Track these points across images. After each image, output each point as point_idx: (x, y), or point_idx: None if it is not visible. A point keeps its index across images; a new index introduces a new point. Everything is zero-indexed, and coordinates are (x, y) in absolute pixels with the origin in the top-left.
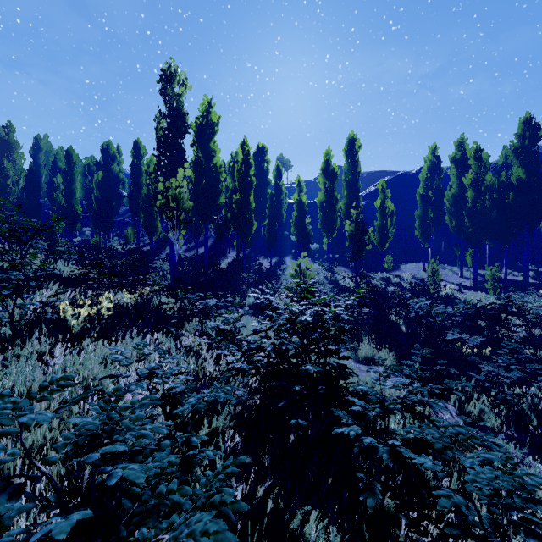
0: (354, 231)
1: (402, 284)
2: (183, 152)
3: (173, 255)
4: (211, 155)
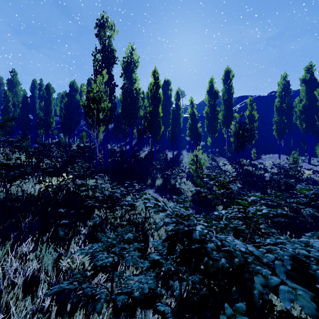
0: (238, 130)
1: (267, 169)
2: (112, 77)
3: (105, 149)
4: (133, 82)
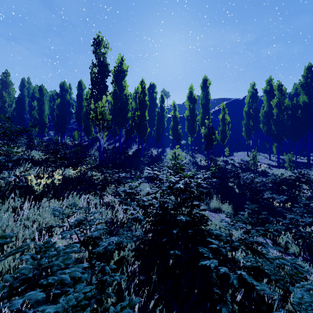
0: (207, 133)
1: (235, 164)
2: (106, 87)
3: (100, 147)
4: (123, 89)
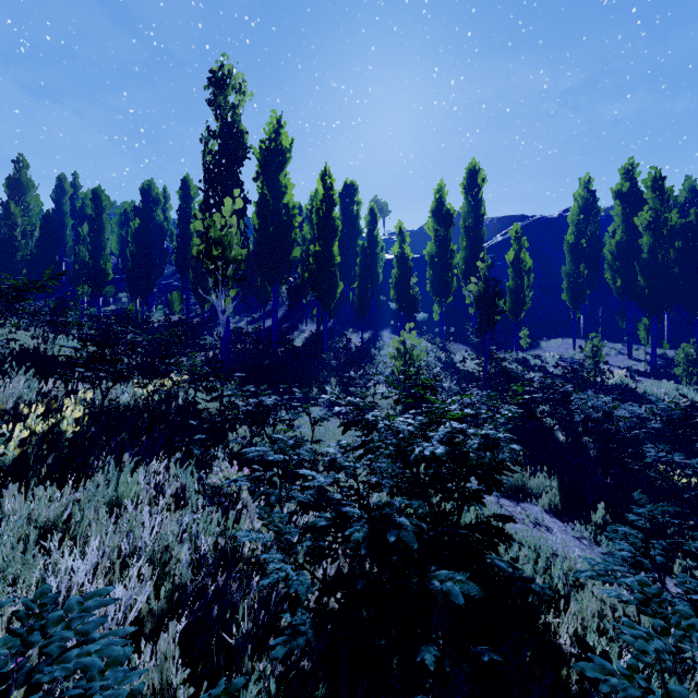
0: (482, 293)
1: (546, 369)
2: (240, 185)
3: (226, 328)
4: (280, 191)
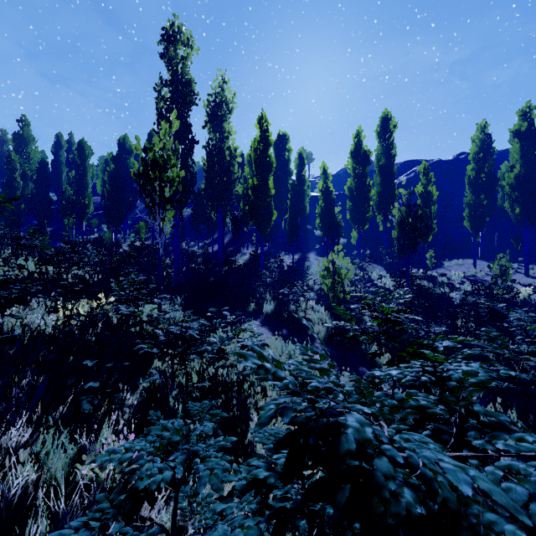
0: (405, 217)
1: (454, 285)
2: (188, 127)
3: (177, 250)
4: (224, 136)
